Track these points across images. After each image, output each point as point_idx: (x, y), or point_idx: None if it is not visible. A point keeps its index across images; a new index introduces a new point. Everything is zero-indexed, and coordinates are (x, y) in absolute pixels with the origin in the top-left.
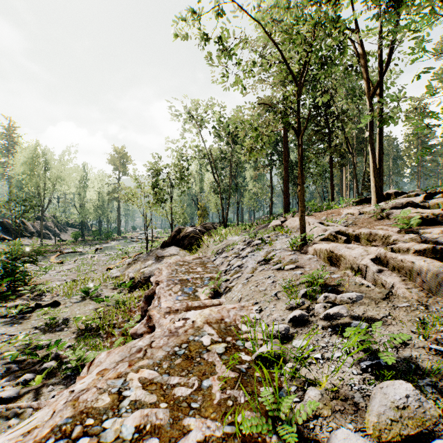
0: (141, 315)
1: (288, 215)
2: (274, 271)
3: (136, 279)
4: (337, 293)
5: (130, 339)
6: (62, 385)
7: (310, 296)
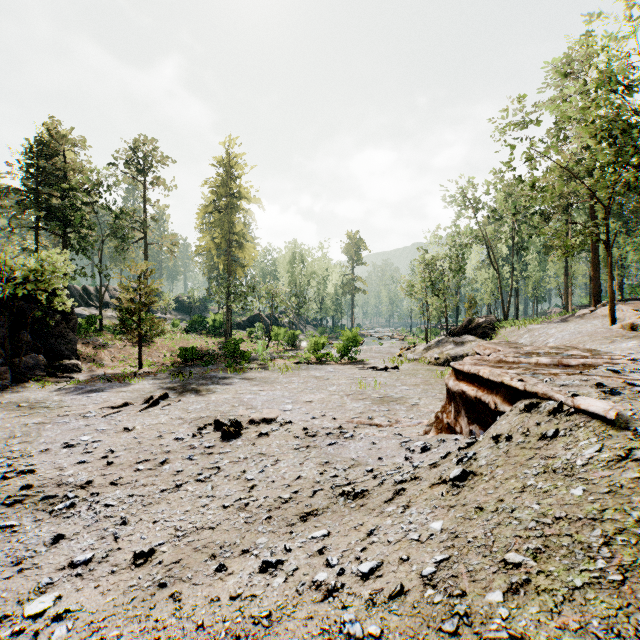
0: None
1: (599, 305)
2: (588, 336)
3: (441, 359)
4: (628, 338)
5: None
6: None
7: (612, 339)
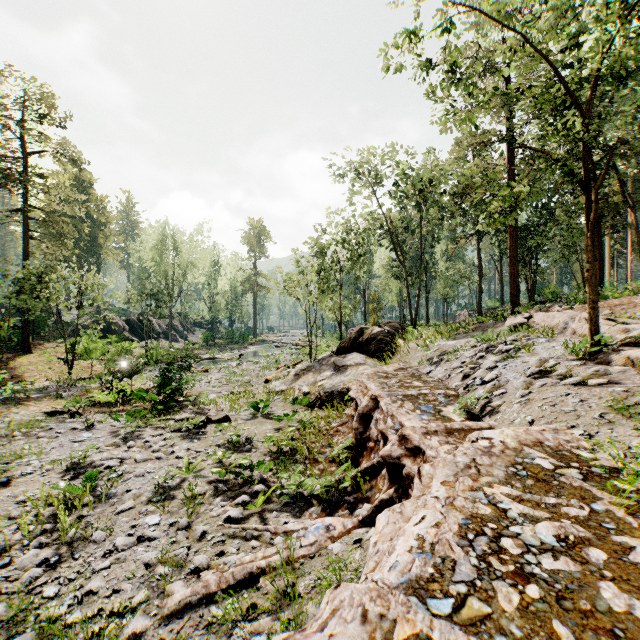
0: (355, 438)
1: (533, 309)
2: (569, 387)
3: (312, 394)
4: None
5: (349, 467)
6: (286, 513)
7: None
